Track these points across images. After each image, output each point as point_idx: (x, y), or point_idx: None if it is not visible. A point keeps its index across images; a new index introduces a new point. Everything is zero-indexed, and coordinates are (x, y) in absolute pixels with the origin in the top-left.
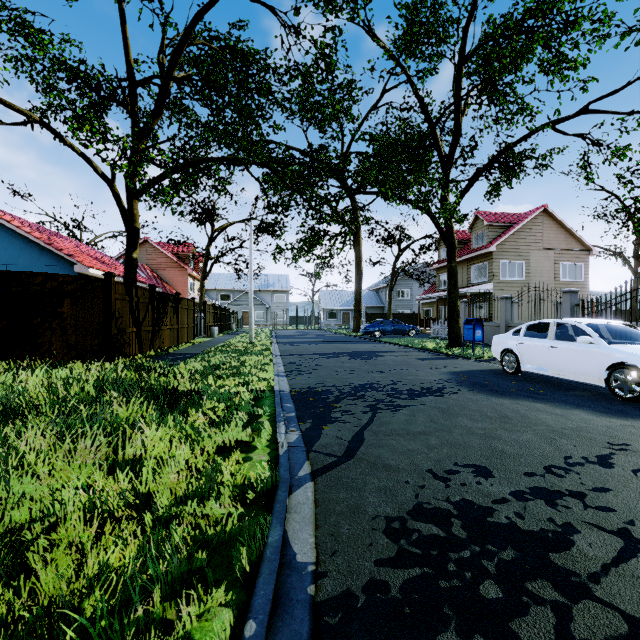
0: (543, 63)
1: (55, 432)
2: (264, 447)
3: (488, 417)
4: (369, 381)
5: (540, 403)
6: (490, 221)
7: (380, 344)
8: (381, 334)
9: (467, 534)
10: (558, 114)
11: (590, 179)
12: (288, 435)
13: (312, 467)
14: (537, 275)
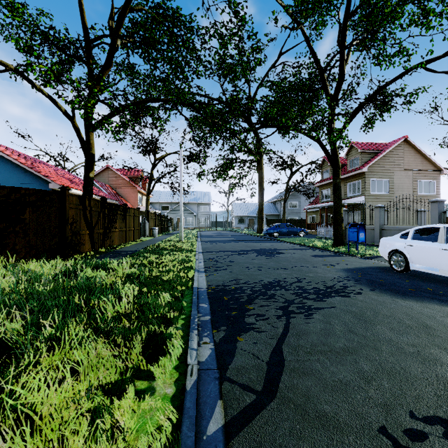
0: (414, 16)
1: None
2: (172, 369)
3: (408, 326)
4: (276, 278)
5: None
6: (362, 149)
7: (279, 243)
8: (278, 235)
9: None
10: (431, 53)
11: None
12: (200, 349)
13: (225, 413)
14: (399, 190)
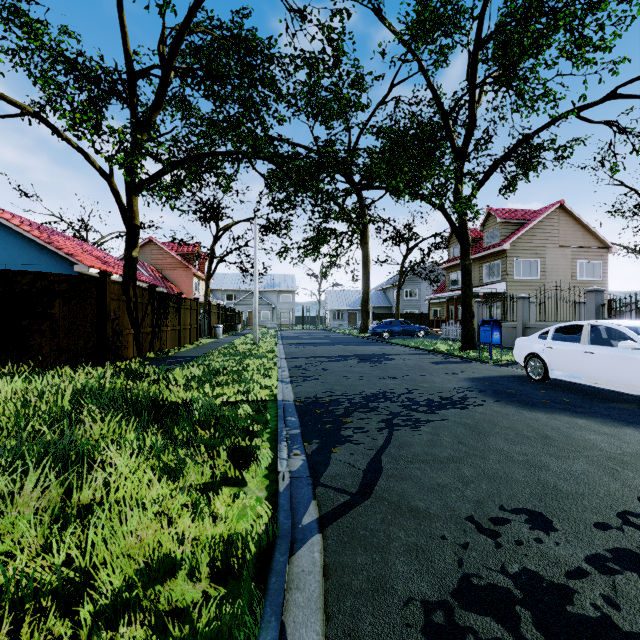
0: (565, 47)
1: (11, 459)
2: (261, 478)
3: (526, 437)
4: (381, 389)
5: (581, 418)
6: (503, 218)
7: (389, 346)
8: (389, 335)
9: (545, 639)
10: (584, 99)
11: (615, 171)
12: (291, 460)
13: (320, 510)
14: (553, 274)
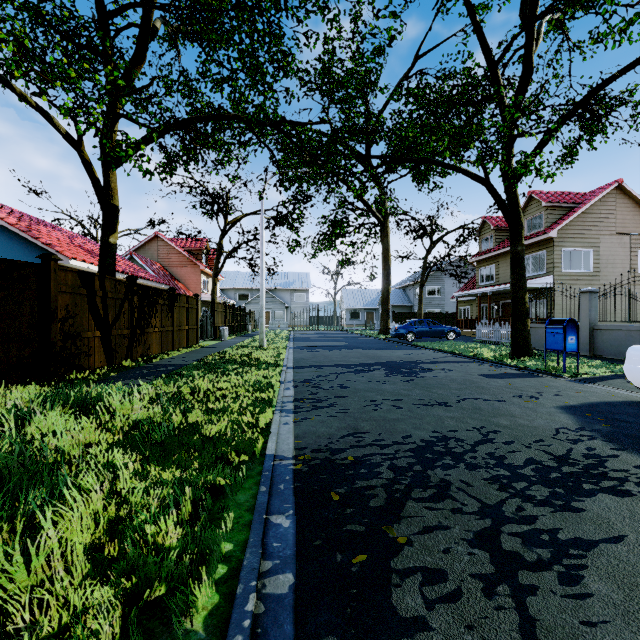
0: None
1: None
2: None
3: None
4: (436, 430)
5: None
6: (549, 201)
7: (417, 350)
8: (415, 337)
9: None
10: None
11: None
12: None
13: None
14: (608, 266)
